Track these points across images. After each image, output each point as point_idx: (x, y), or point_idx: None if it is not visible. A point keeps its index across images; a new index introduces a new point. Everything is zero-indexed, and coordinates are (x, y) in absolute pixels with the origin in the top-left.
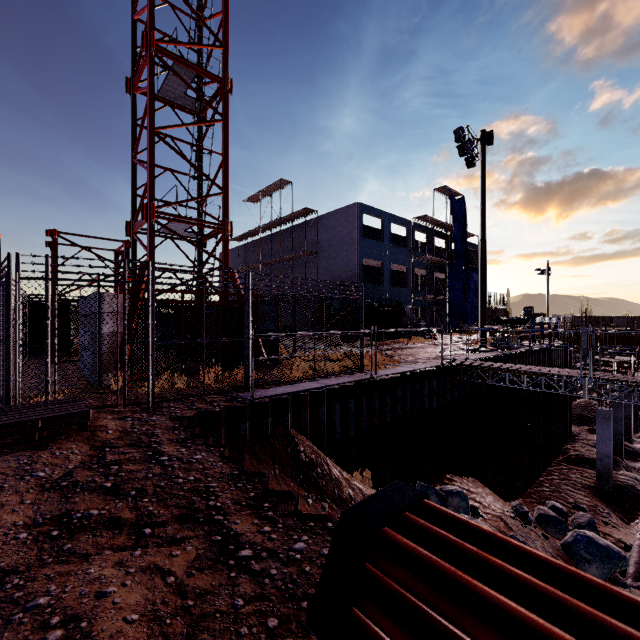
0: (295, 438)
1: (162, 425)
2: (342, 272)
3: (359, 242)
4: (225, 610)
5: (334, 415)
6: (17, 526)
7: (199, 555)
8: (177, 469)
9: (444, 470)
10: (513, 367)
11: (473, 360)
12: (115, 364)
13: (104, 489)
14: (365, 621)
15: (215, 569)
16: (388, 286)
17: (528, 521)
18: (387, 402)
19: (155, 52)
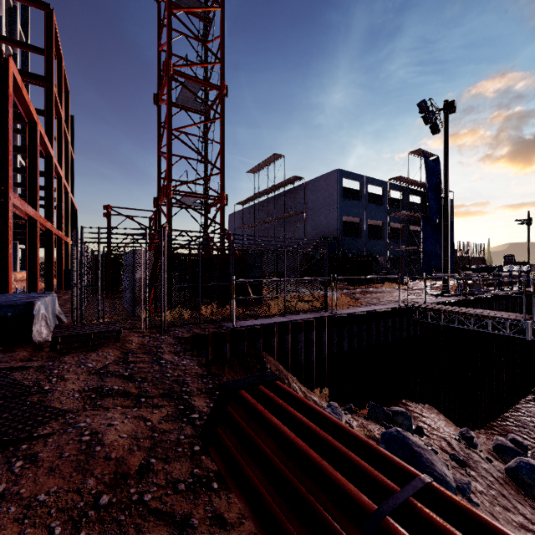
0: (264, 358)
1: (167, 342)
2: (324, 228)
3: (339, 202)
4: (173, 440)
5: (297, 343)
6: (74, 390)
7: (168, 414)
8: (169, 368)
9: (400, 396)
10: (463, 310)
11: (430, 303)
12: (144, 300)
13: (123, 376)
14: (224, 436)
15: (174, 421)
16: (365, 239)
17: (473, 445)
18: (344, 335)
19: (172, 74)
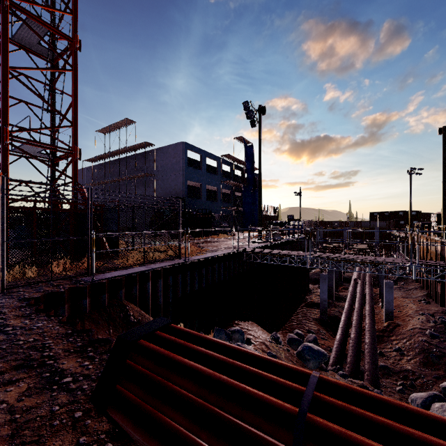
0: (126, 306)
1: (10, 305)
2: (172, 189)
3: (184, 169)
4: (44, 414)
5: (157, 288)
6: None
7: (30, 387)
8: (19, 335)
9: (234, 318)
10: (273, 251)
11: (252, 248)
12: None
13: None
14: (124, 391)
15: (41, 393)
16: (204, 200)
17: (279, 342)
18: (195, 277)
19: (8, 5)
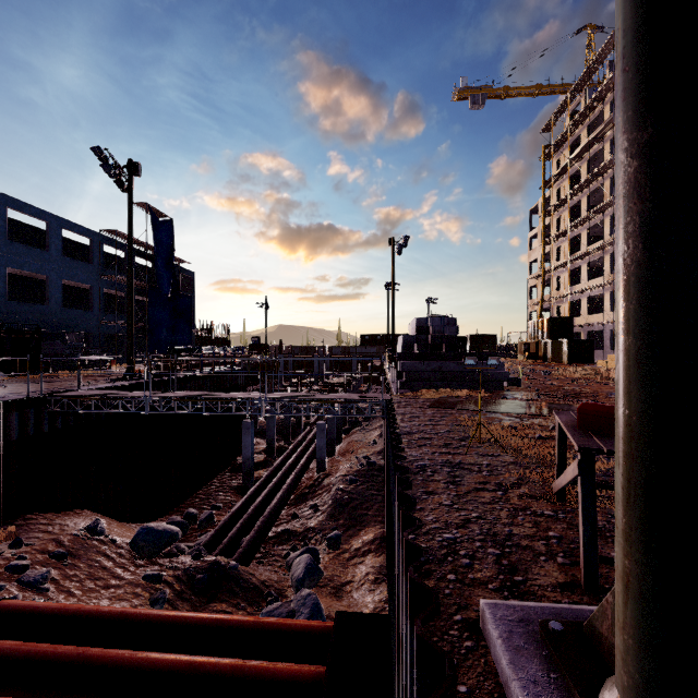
0: None
1: None
2: None
3: None
4: None
5: None
6: None
7: None
8: None
9: (24, 511)
10: (104, 393)
11: (86, 390)
12: None
13: None
14: None
15: None
16: (57, 307)
17: (96, 533)
18: None
19: None
